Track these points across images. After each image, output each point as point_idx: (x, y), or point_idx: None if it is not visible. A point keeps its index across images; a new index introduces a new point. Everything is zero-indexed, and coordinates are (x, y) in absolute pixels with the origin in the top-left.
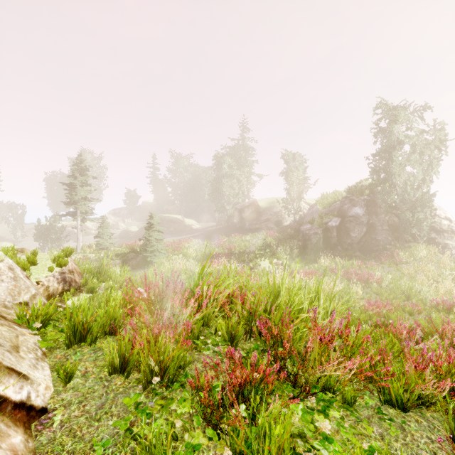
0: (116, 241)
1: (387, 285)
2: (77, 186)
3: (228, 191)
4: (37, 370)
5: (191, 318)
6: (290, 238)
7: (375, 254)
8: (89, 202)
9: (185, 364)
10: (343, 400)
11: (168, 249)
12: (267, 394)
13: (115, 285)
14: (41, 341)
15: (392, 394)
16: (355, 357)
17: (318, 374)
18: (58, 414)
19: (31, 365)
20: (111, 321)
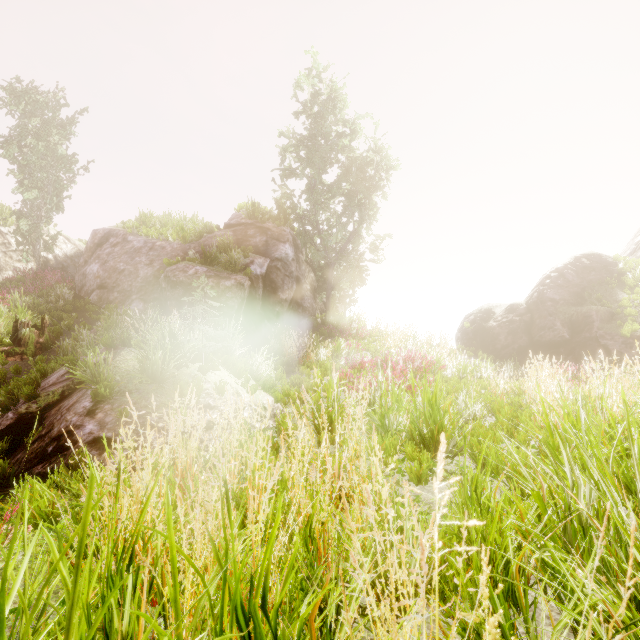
0: None
1: None
2: None
3: None
4: None
5: None
6: (73, 311)
7: (324, 330)
8: None
9: None
10: None
11: None
12: None
13: None
14: None
15: None
16: None
17: None
18: None
19: None
20: None
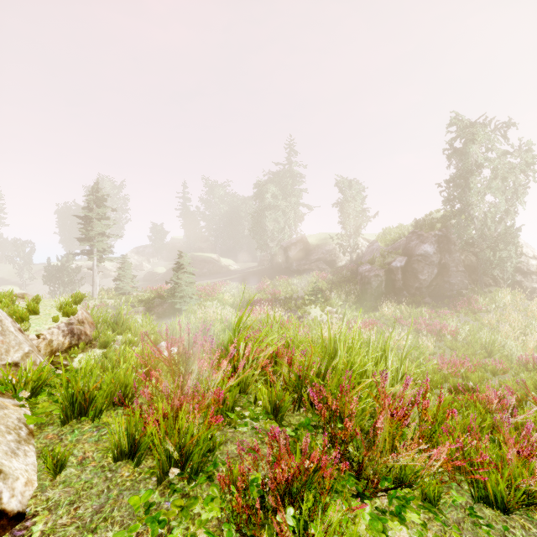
0: (139, 284)
1: (463, 338)
2: (93, 220)
3: (272, 225)
4: (16, 458)
5: (224, 384)
6: (346, 281)
7: (448, 301)
8: (107, 238)
9: (215, 446)
10: (424, 497)
11: (201, 294)
12: (323, 492)
13: (134, 338)
14: (29, 415)
15: (490, 490)
16: (443, 444)
17: (390, 463)
18: (39, 522)
19: (8, 451)
20: (122, 388)
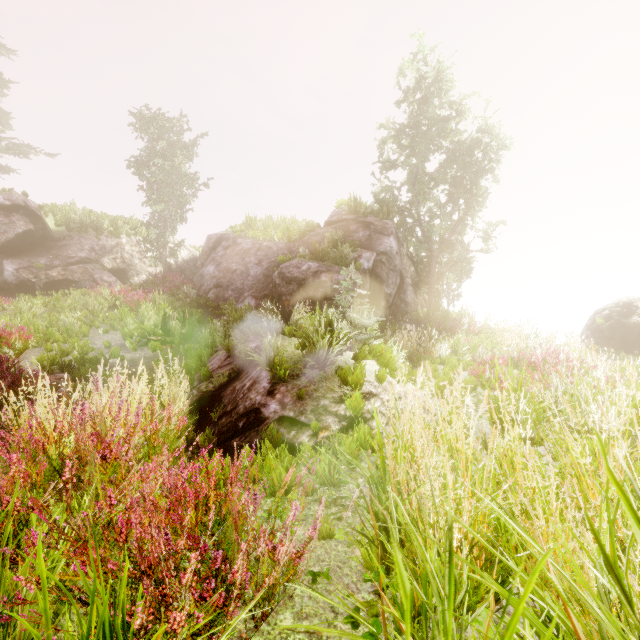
0: None
1: None
2: None
3: None
4: None
5: None
6: (197, 307)
7: (431, 325)
8: None
9: None
10: None
11: None
12: None
13: None
14: None
15: None
16: None
17: None
18: None
19: None
20: None
